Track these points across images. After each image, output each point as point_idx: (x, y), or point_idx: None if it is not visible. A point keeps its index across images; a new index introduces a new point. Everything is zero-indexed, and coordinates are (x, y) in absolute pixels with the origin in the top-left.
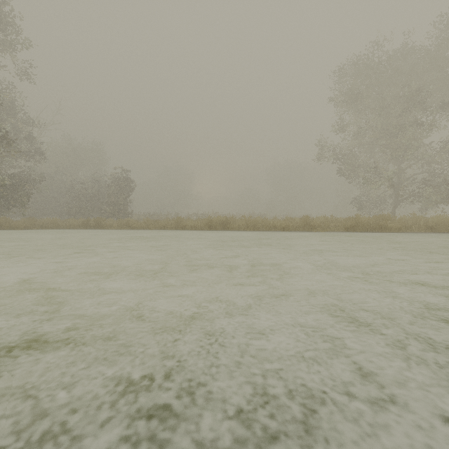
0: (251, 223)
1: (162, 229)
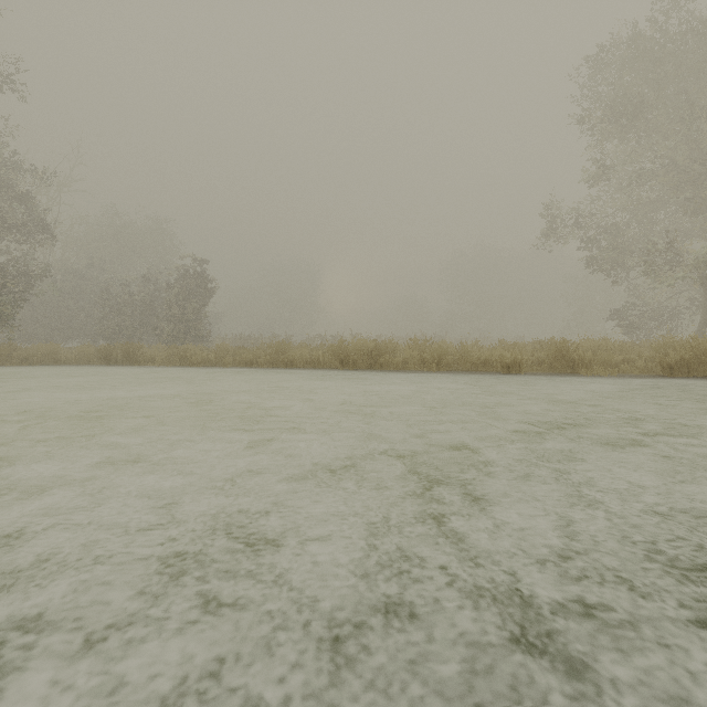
0: (431, 354)
1: (247, 367)
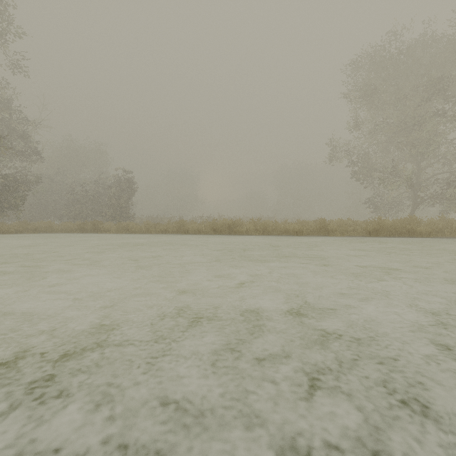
0: (260, 227)
1: (163, 233)
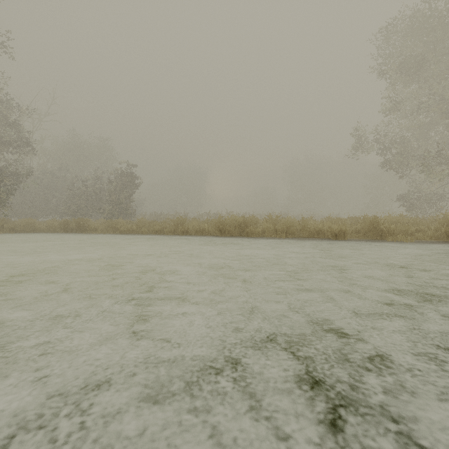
0: (282, 226)
1: (157, 234)
